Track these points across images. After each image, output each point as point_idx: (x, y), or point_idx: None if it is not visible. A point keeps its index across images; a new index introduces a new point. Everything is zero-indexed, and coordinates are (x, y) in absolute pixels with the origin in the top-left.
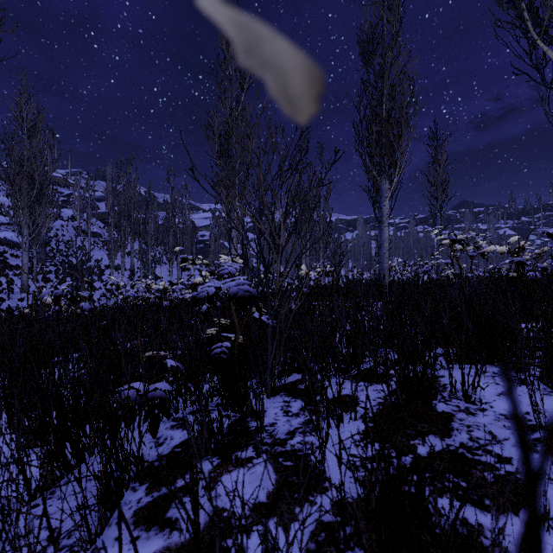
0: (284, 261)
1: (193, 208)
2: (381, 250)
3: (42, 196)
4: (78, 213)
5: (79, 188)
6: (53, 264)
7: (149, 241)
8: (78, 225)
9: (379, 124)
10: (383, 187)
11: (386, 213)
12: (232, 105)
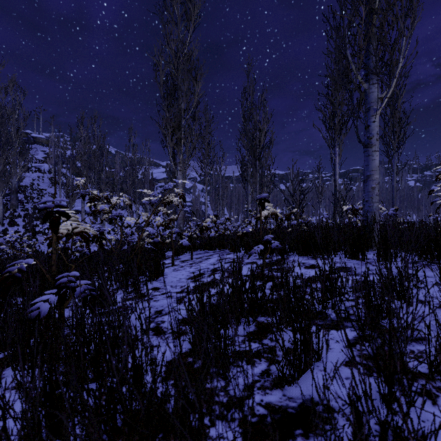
0: (229, 207)
1: (152, 162)
2: (368, 183)
3: (3, 145)
4: (52, 166)
5: (53, 145)
6: (24, 210)
7: (102, 187)
8: (52, 176)
9: (372, 1)
10: (371, 95)
11: (376, 133)
12: (178, 47)
